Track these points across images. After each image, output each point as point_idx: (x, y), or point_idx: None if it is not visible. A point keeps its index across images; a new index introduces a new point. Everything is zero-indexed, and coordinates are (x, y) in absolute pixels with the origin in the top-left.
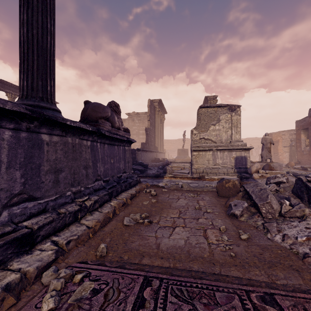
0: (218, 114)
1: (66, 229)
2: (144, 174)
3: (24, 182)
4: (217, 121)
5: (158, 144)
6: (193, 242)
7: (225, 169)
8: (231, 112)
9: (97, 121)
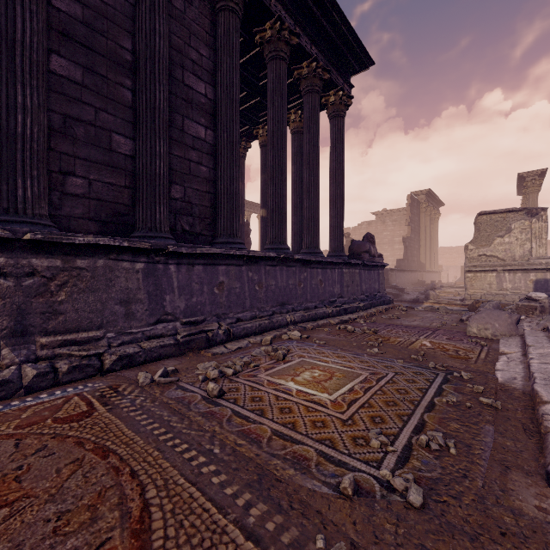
0: (508, 222)
1: (354, 313)
2: (399, 299)
3: (340, 290)
4: (506, 232)
5: (425, 258)
6: (421, 324)
7: (516, 296)
8: (530, 218)
9: (360, 255)
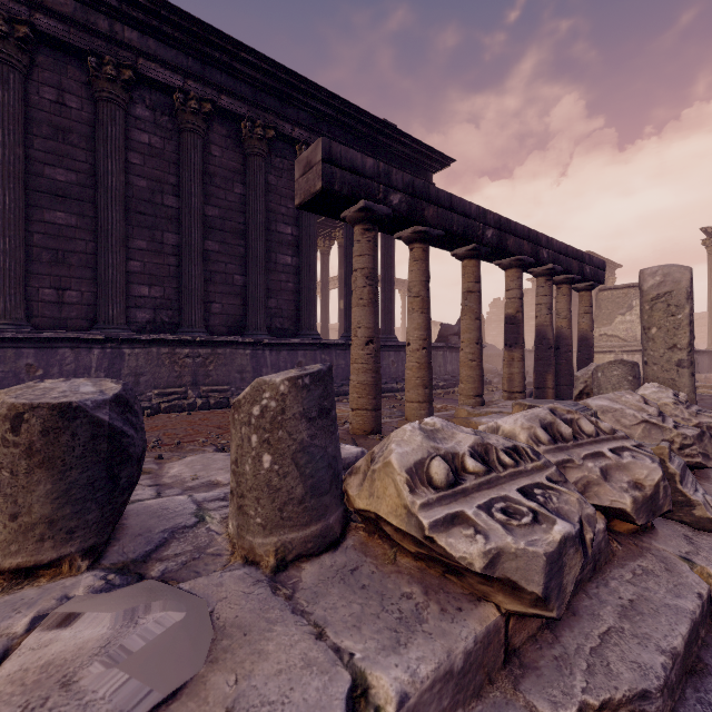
0: (630, 298)
1: None
2: None
3: None
4: (628, 309)
5: None
6: None
7: None
8: None
9: (447, 338)
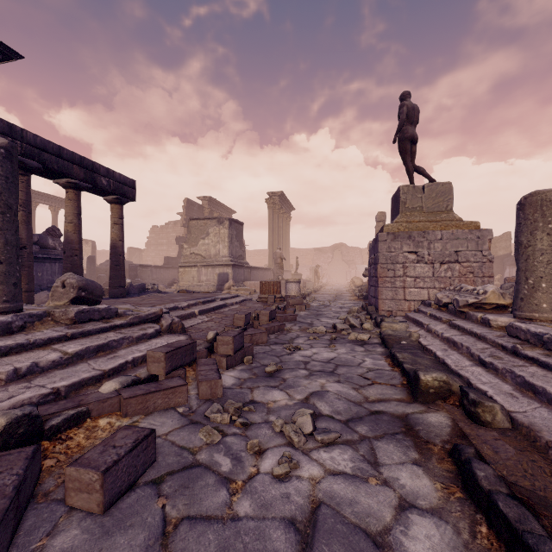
0: (208, 227)
1: None
2: None
3: None
4: (206, 235)
5: None
6: None
7: (206, 287)
8: (220, 225)
9: None
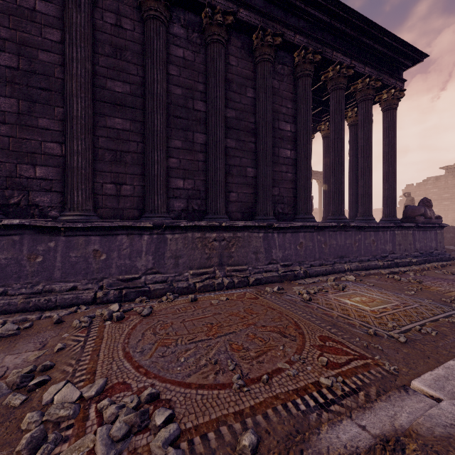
0: None
1: (405, 267)
2: None
3: (392, 248)
4: None
5: None
6: None
7: None
8: None
9: (414, 218)
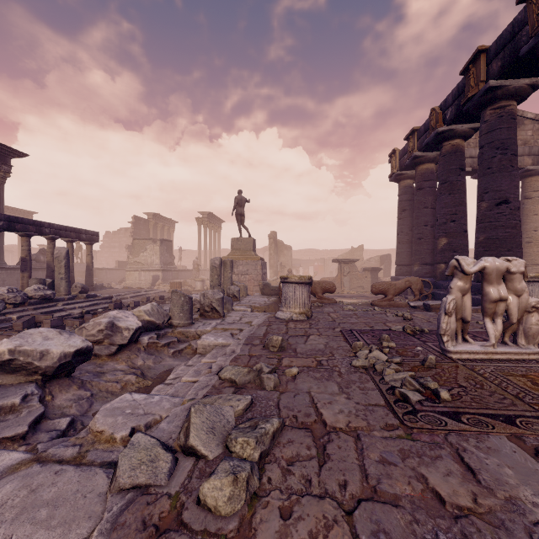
0: (146, 244)
1: None
2: None
3: None
4: (145, 250)
5: None
6: None
7: (144, 284)
8: (154, 244)
9: None
